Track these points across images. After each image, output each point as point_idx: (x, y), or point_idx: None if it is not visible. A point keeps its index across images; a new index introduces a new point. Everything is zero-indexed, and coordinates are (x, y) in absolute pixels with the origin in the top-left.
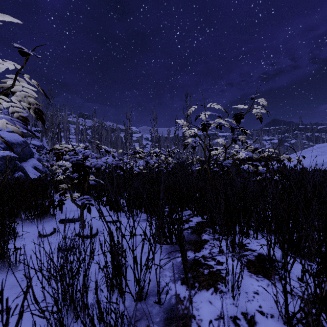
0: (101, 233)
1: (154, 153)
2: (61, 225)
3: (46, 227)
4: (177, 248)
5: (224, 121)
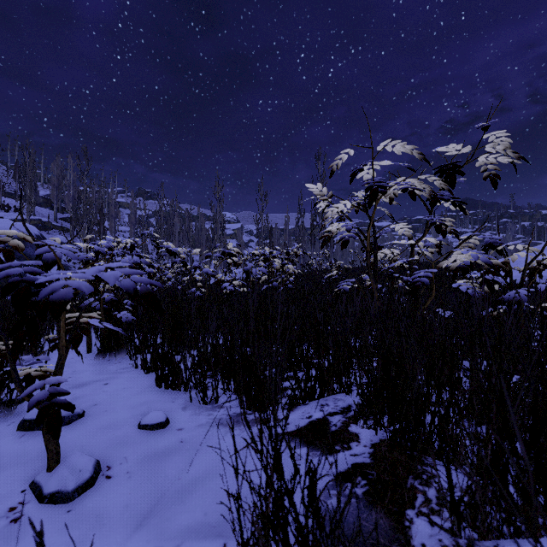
0: (106, 477)
1: (261, 256)
2: (16, 439)
3: None
4: None
5: (418, 182)
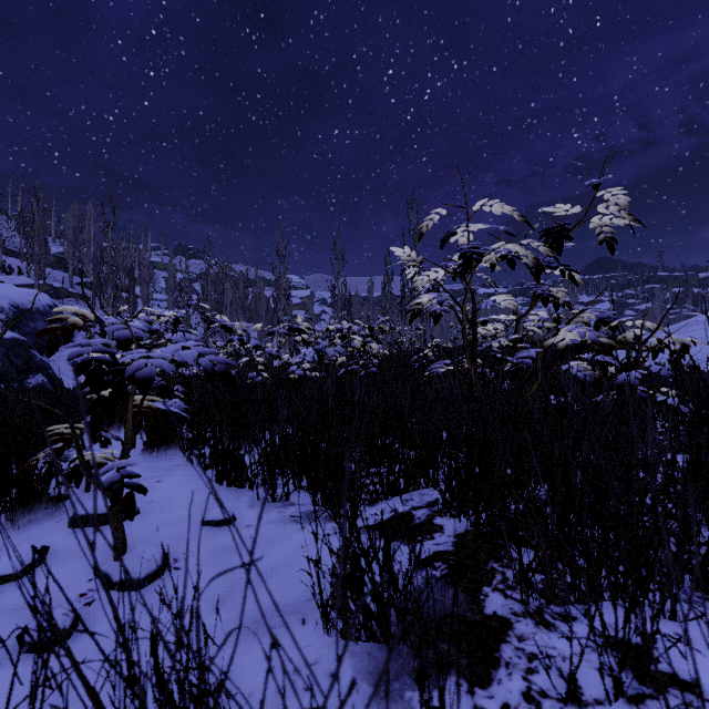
0: (174, 569)
1: (337, 332)
2: (69, 535)
3: (19, 545)
4: (406, 656)
5: (519, 248)
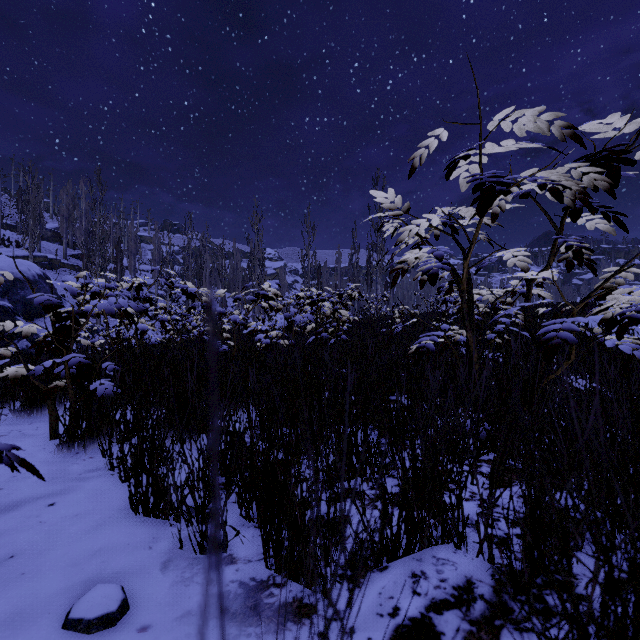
0: None
1: (307, 299)
2: None
3: None
4: None
5: (557, 177)
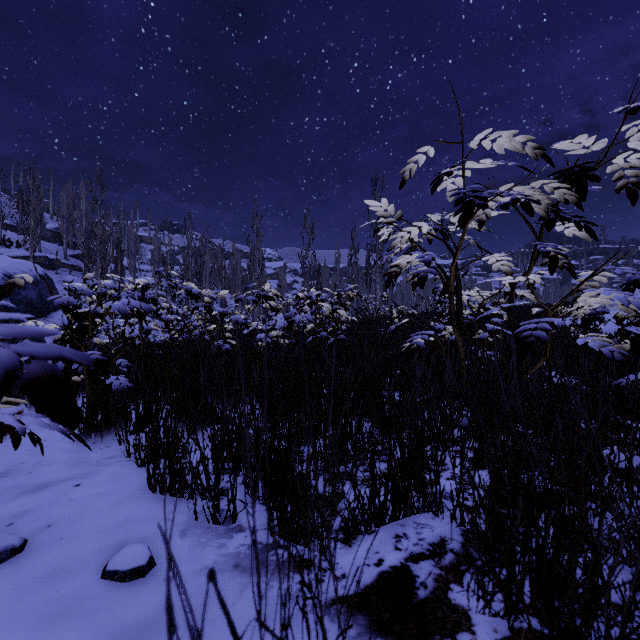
0: None
1: (306, 300)
2: None
3: None
4: None
5: (531, 192)
